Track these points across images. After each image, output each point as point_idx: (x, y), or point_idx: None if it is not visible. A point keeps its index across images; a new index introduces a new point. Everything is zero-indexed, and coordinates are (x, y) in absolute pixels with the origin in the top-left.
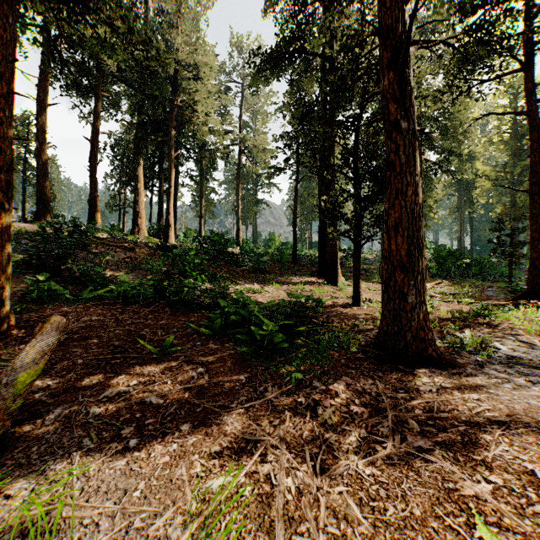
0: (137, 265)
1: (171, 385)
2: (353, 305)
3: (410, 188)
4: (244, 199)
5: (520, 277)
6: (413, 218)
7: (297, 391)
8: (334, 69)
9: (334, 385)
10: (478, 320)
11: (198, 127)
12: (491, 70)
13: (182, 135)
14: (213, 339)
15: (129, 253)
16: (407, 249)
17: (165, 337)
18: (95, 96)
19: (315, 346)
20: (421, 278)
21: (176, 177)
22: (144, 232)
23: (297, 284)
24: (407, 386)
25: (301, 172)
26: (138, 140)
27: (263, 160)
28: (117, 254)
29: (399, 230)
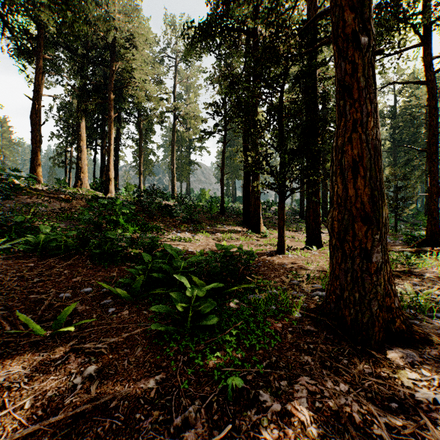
0: (69, 215)
1: (29, 411)
2: (278, 253)
3: (371, 119)
4: (179, 160)
5: (401, 225)
6: (376, 156)
7: (237, 420)
8: (257, 44)
9: (295, 403)
10: (399, 268)
11: (136, 93)
12: (392, 47)
13: (123, 100)
14: (130, 302)
15: (65, 204)
16: (370, 194)
17: (71, 301)
18: (36, 57)
19: (251, 311)
20: (385, 230)
21: (118, 138)
22: (87, 186)
23: (225, 233)
24: (396, 393)
25: (227, 138)
26: (79, 101)
27: (195, 126)
28: (52, 204)
29: (359, 171)
